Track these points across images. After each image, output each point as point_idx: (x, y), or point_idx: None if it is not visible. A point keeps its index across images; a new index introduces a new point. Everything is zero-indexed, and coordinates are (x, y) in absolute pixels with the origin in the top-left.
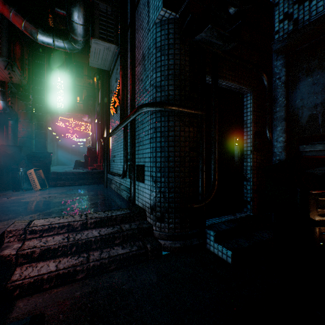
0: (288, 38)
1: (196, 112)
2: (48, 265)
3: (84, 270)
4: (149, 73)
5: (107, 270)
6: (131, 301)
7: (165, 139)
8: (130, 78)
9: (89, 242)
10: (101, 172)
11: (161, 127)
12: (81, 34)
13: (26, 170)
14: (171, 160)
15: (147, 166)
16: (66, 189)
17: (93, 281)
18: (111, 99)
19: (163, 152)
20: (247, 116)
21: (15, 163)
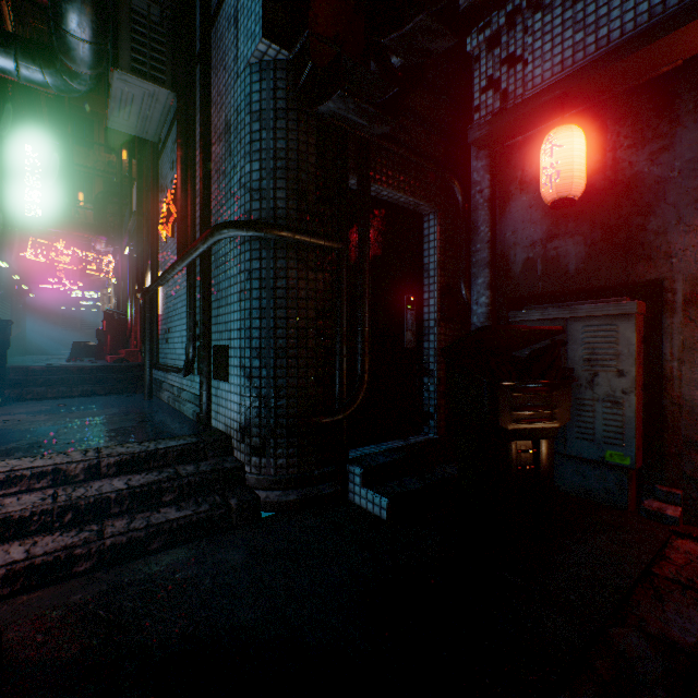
0: (491, 123)
1: (330, 245)
2: (7, 552)
3: (91, 555)
4: (238, 162)
5: (143, 553)
6: (191, 596)
7: (269, 294)
8: (200, 167)
9: (105, 503)
10: (139, 368)
11: (262, 270)
12: (87, 62)
13: None
14: (281, 334)
15: (234, 348)
16: (49, 405)
17: (113, 574)
18: (162, 205)
19: (266, 318)
20: (429, 256)
21: None
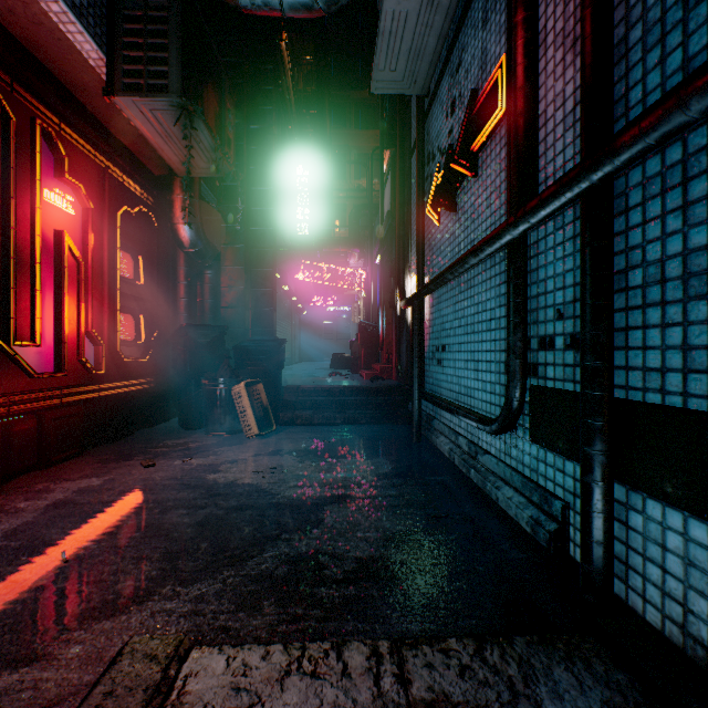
0: None
1: None
2: None
3: None
4: None
5: None
6: None
7: None
8: None
9: None
10: (396, 390)
11: None
12: None
13: (230, 384)
14: None
15: None
16: (314, 438)
17: None
18: (430, 179)
19: None
20: None
21: (212, 366)
